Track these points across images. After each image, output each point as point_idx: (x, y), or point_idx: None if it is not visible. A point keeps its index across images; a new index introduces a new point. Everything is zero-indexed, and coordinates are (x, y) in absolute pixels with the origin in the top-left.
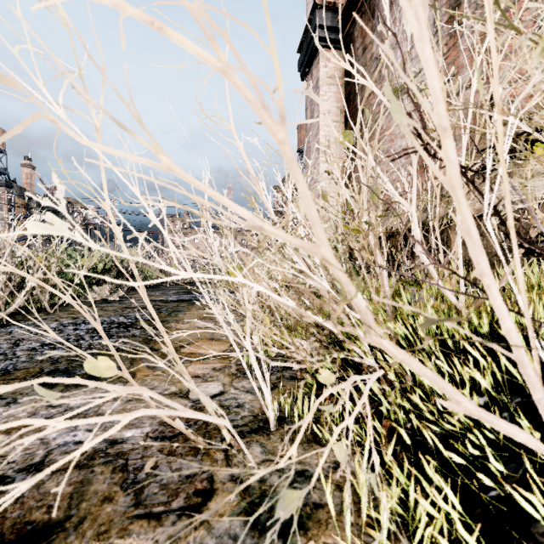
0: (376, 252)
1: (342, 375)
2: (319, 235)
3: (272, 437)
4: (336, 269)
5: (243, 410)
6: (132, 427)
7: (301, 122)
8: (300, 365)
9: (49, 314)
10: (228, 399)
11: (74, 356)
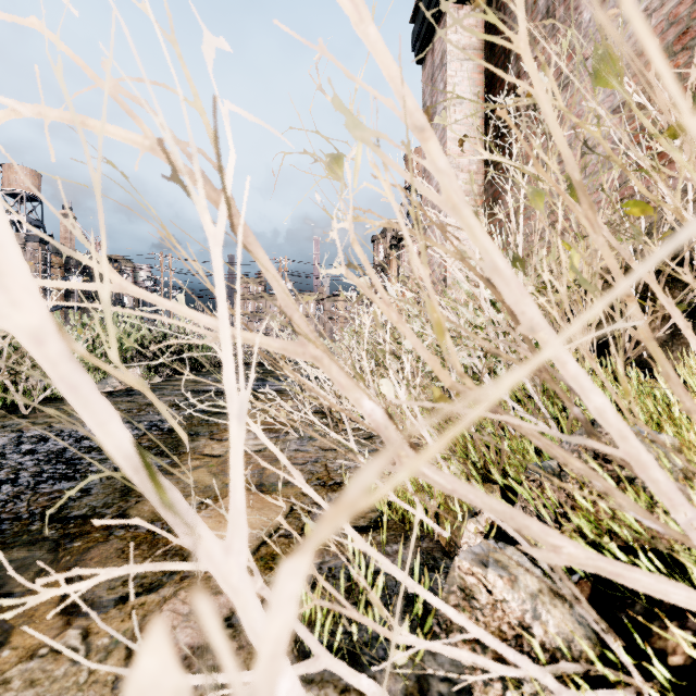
0: None
1: None
2: None
3: None
4: None
5: None
6: None
7: None
8: None
9: (24, 415)
10: None
11: None
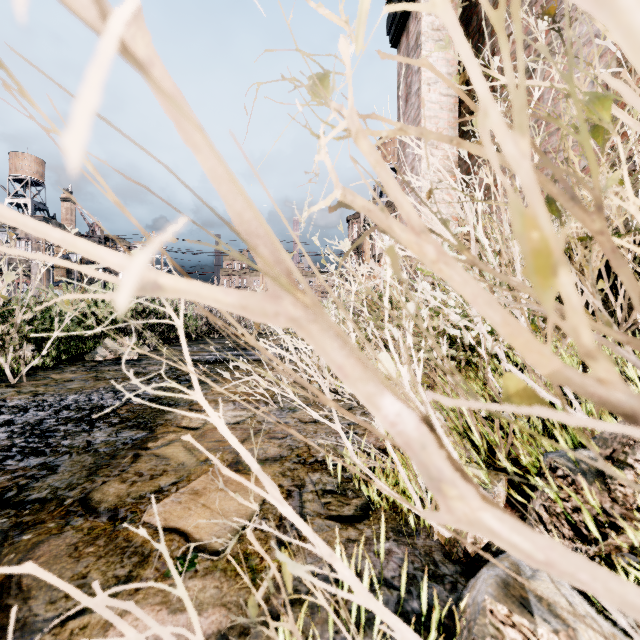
0: None
1: None
2: None
3: None
4: None
5: None
6: None
7: None
8: None
9: (11, 384)
10: None
11: None
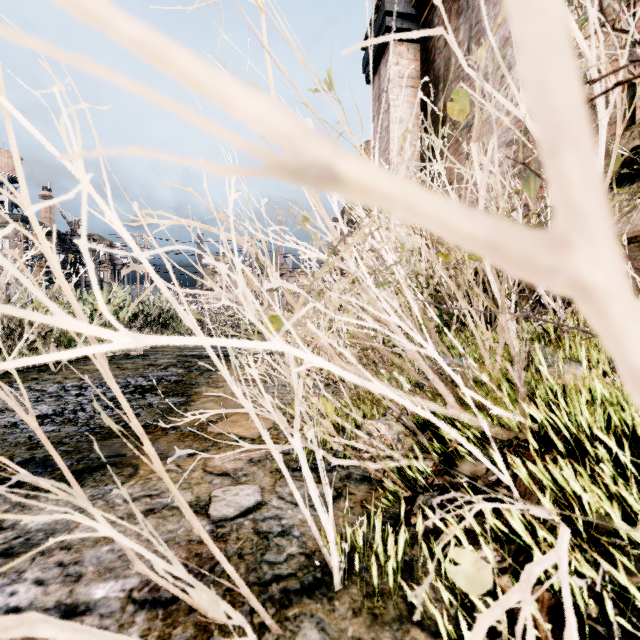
0: (498, 293)
1: (443, 481)
2: (572, 190)
3: (337, 605)
4: (625, 336)
5: (290, 543)
6: (108, 577)
7: (397, 37)
8: (377, 464)
9: (53, 373)
10: (267, 519)
11: (62, 437)
